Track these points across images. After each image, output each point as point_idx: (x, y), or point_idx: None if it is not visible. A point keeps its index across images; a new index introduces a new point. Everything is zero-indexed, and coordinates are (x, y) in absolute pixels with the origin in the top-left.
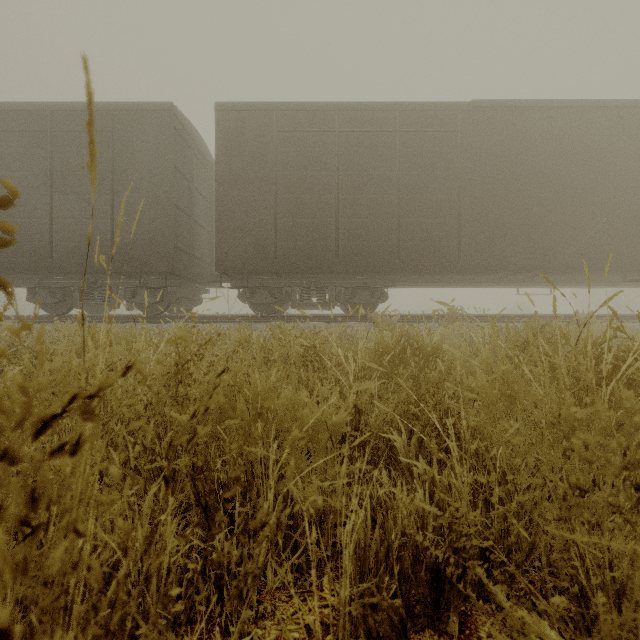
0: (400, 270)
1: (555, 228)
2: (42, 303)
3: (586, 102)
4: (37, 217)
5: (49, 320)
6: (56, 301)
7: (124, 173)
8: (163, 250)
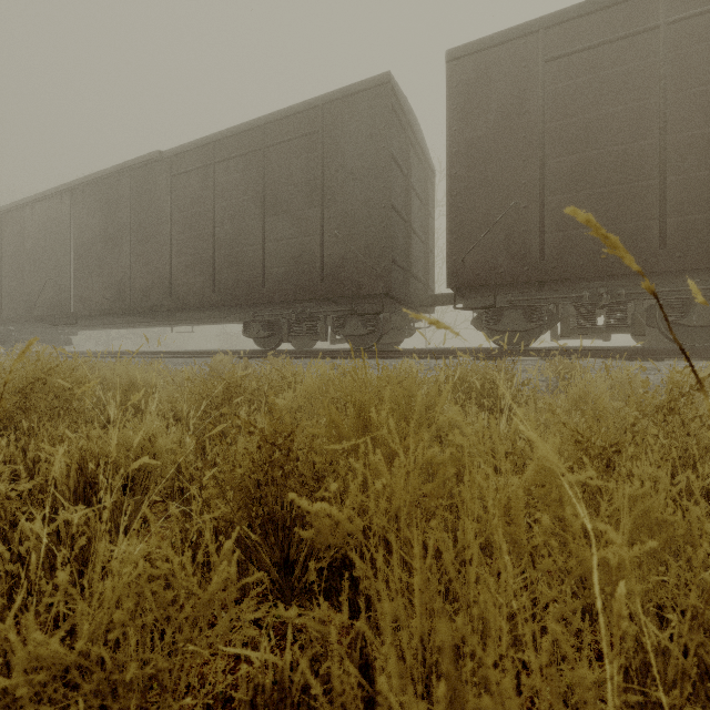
0: None
1: None
2: (255, 337)
3: None
4: (251, 244)
5: (261, 355)
6: (267, 335)
7: (334, 177)
8: (378, 265)
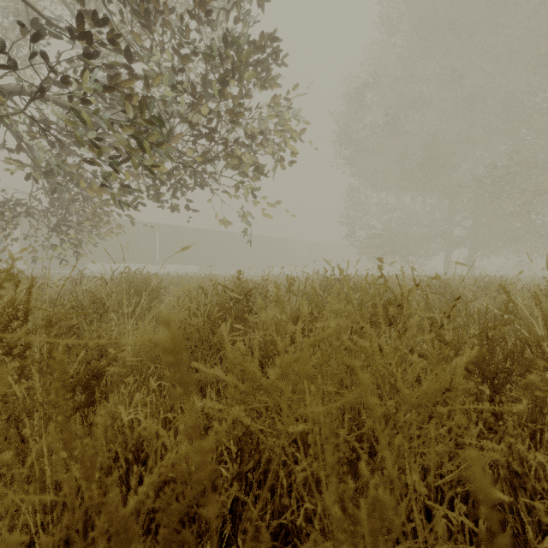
0: (89, 260)
1: (135, 251)
2: None
3: (142, 222)
4: None
5: None
6: None
7: None
8: None
